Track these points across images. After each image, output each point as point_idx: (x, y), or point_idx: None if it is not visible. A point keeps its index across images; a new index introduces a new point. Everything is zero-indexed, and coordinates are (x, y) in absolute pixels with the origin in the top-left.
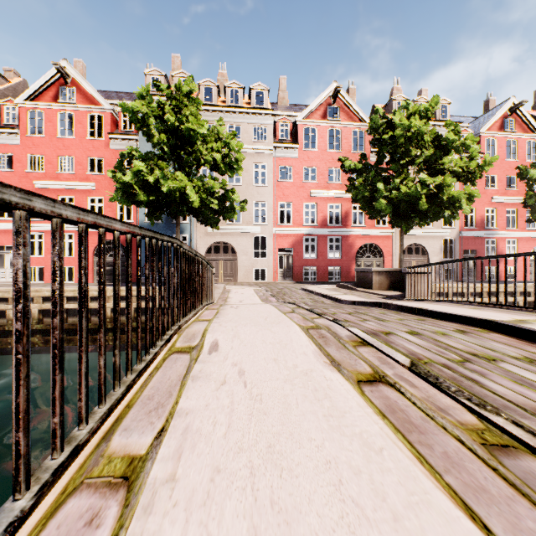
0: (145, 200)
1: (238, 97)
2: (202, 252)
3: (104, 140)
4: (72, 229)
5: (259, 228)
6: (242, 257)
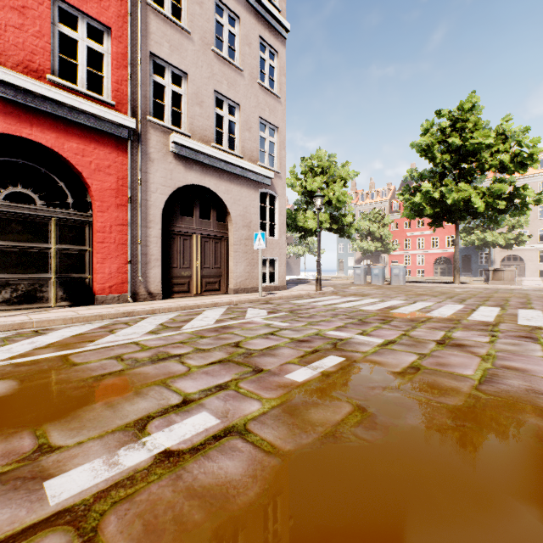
0: (478, 244)
1: None
2: (497, 261)
3: None
4: (423, 252)
5: (542, 245)
6: (528, 263)
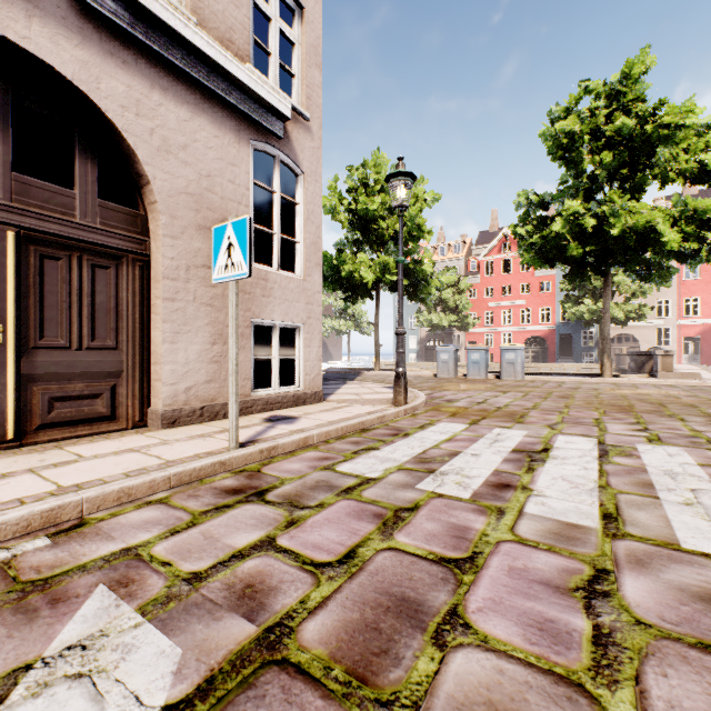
0: (589, 319)
1: None
2: None
3: (530, 271)
4: (510, 330)
5: (661, 321)
6: (644, 345)
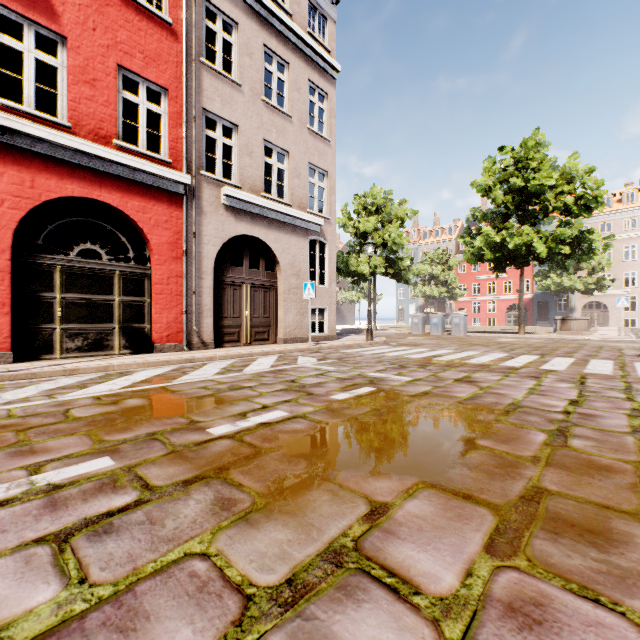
0: (555, 290)
1: (608, 201)
2: (578, 308)
3: None
4: (494, 298)
5: (628, 290)
6: (612, 311)
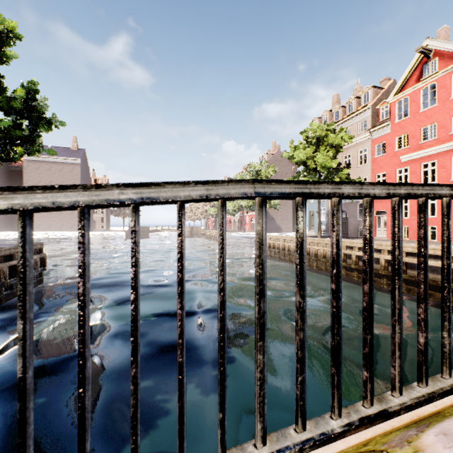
0: None
1: None
2: None
3: None
4: None
5: None
6: None
